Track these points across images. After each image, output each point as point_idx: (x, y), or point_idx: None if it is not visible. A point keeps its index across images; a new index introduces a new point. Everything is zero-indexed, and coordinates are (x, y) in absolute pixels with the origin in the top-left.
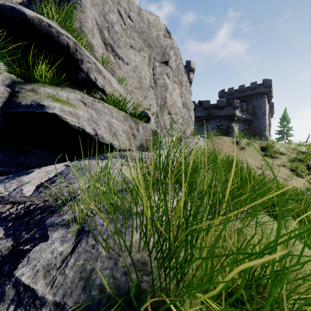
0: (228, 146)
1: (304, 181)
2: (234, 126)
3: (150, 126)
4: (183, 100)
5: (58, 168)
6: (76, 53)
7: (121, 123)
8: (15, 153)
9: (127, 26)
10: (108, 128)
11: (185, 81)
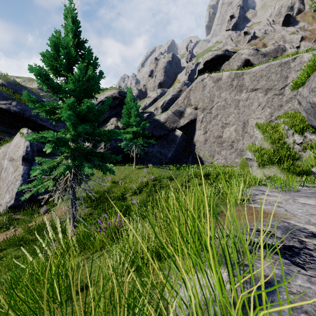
0: None
1: None
2: None
3: None
4: None
5: None
6: None
7: None
8: None
9: None
10: None
11: None
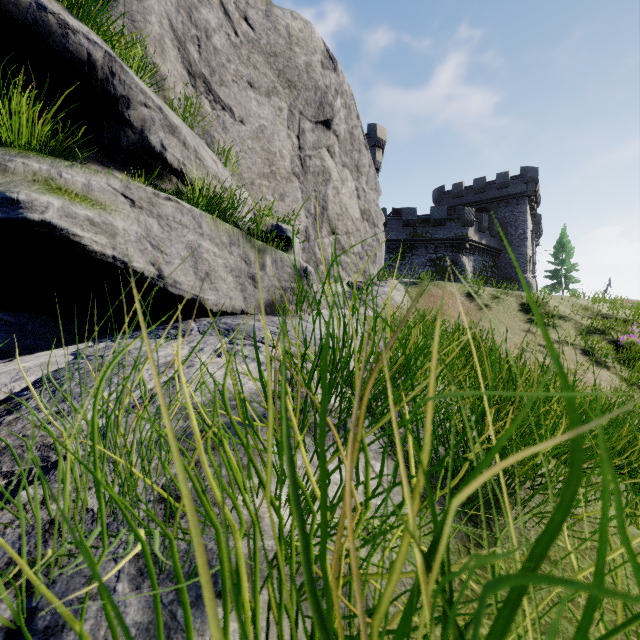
0: (456, 303)
1: (611, 376)
2: (465, 260)
3: (292, 258)
4: (363, 204)
5: (51, 361)
6: (113, 81)
7: (222, 250)
8: None
9: (242, 39)
10: (189, 260)
11: (367, 164)
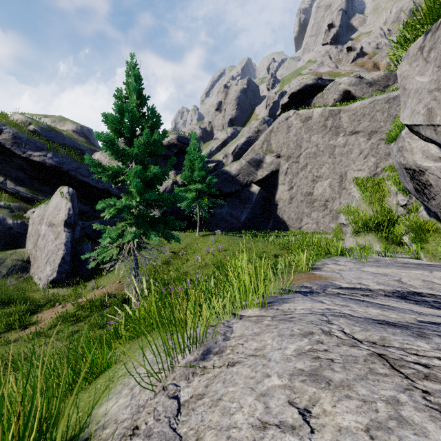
0: None
1: None
2: None
3: None
4: None
5: None
6: None
7: None
8: None
9: None
10: None
11: None
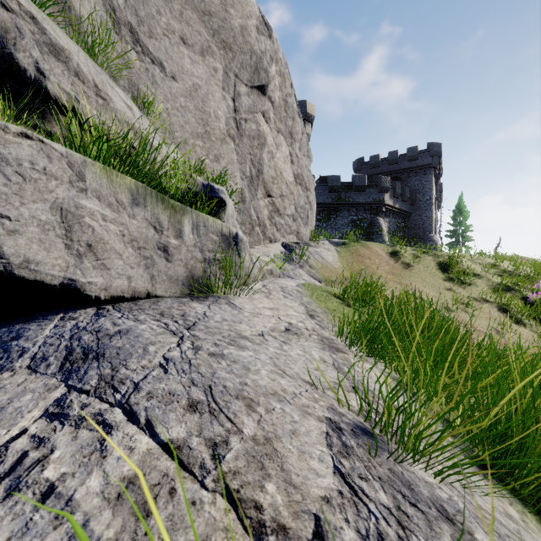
0: (382, 262)
1: (530, 334)
2: (381, 222)
3: (219, 223)
4: (297, 169)
5: None
6: None
7: (118, 213)
8: None
9: None
10: (57, 227)
11: (300, 132)
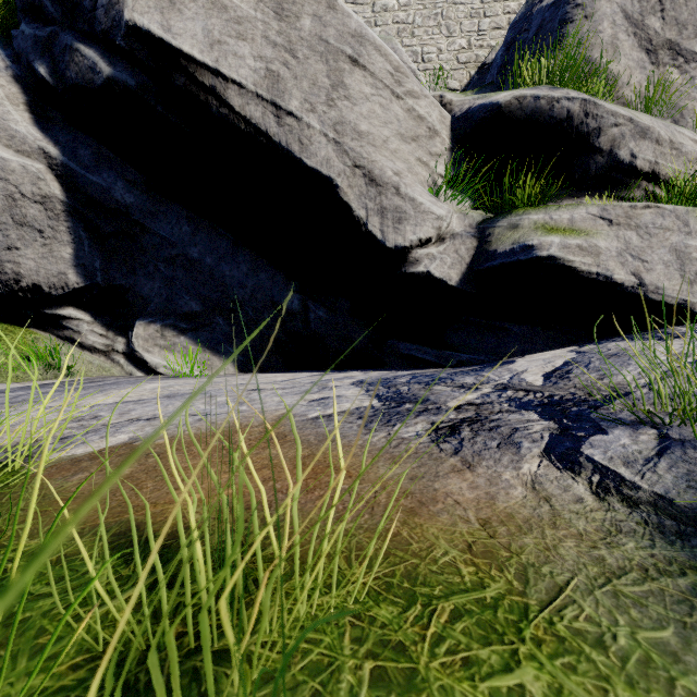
0: None
1: None
2: None
3: None
4: None
5: (559, 355)
6: (586, 122)
7: None
8: (482, 333)
9: None
10: (673, 264)
11: None
